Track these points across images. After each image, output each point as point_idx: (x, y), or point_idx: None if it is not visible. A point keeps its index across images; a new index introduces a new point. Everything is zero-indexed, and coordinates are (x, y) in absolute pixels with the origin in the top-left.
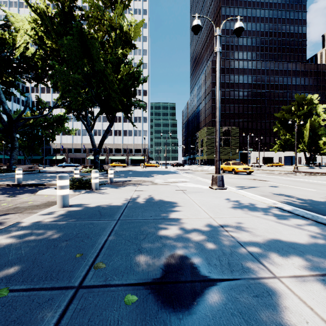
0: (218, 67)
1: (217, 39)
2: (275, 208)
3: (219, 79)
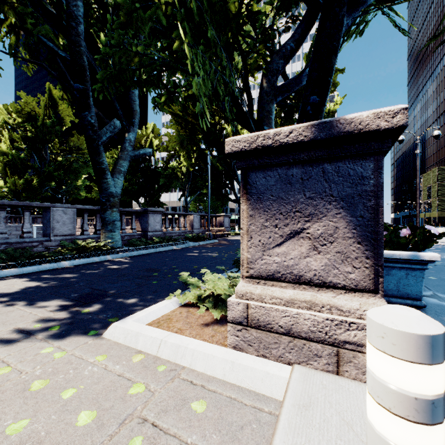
0: (418, 163)
1: (417, 145)
2: (441, 245)
3: (419, 170)
